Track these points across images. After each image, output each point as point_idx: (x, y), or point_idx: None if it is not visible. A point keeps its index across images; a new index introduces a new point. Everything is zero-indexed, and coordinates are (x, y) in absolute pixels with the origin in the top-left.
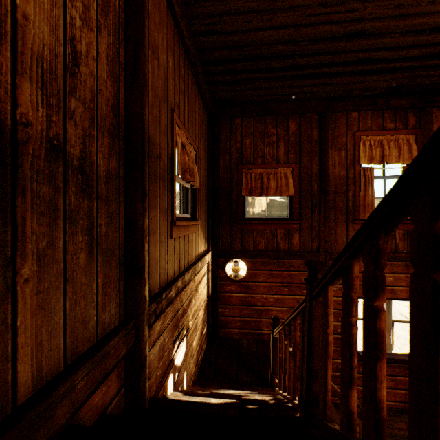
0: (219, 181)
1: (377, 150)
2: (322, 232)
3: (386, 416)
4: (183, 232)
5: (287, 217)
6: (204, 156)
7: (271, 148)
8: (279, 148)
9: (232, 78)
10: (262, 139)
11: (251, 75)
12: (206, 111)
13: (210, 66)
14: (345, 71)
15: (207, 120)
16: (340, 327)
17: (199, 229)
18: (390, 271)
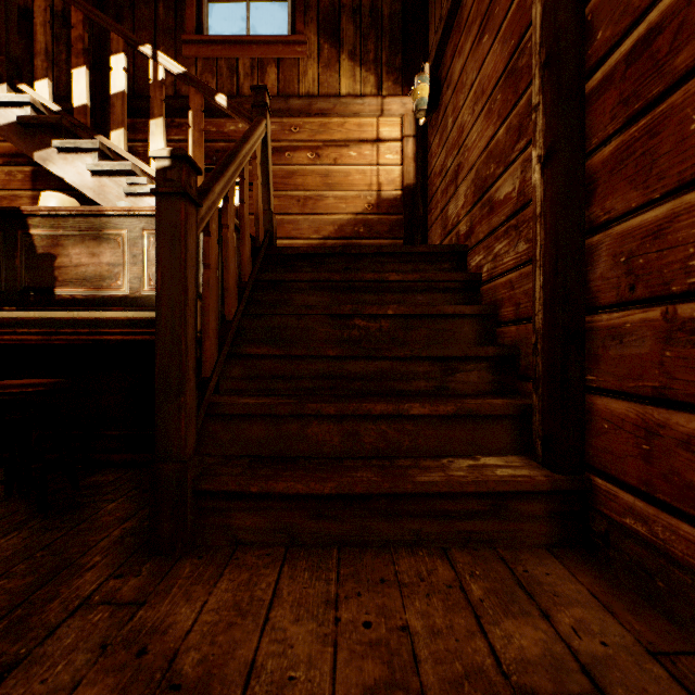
0: None
1: None
2: None
3: None
4: (225, 52)
5: None
6: None
7: None
8: None
9: None
10: None
11: None
12: None
13: None
14: None
15: None
16: None
17: (325, 55)
18: None
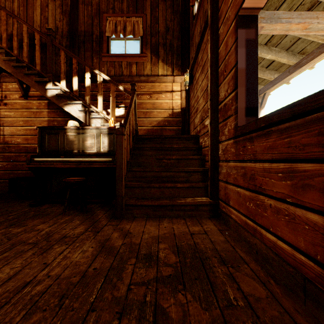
0: (190, 19)
1: None
2: None
3: (13, 47)
4: (117, 59)
5: None
6: (171, 12)
7: None
8: None
9: None
10: None
11: None
12: None
13: None
14: None
15: None
16: (225, 87)
17: (153, 60)
18: None
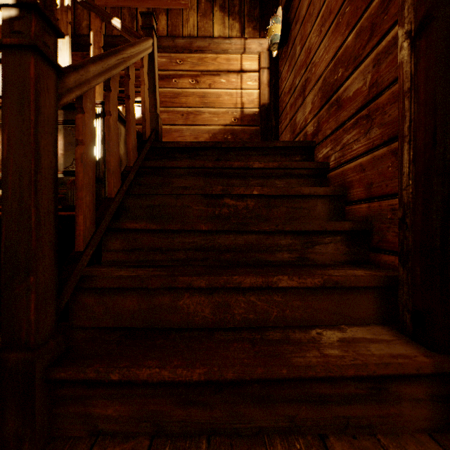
0: None
1: None
2: None
3: None
4: (127, 3)
5: None
6: None
7: None
8: None
9: None
10: None
11: None
12: None
13: None
14: None
15: None
16: None
17: (202, 7)
18: None
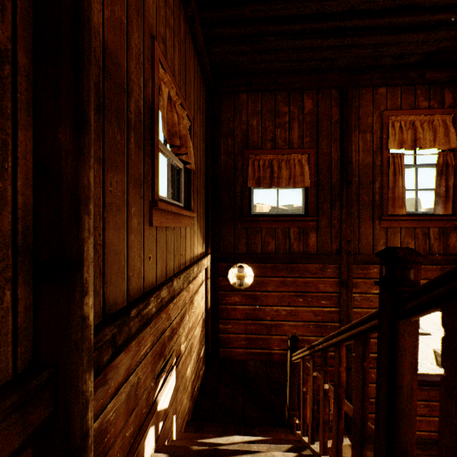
0: (220, 169)
1: (408, 132)
2: (344, 230)
3: None
4: (172, 221)
5: (302, 213)
6: (202, 136)
7: (283, 129)
8: (292, 130)
9: (236, 33)
10: (272, 119)
11: (261, 29)
12: (204, 82)
13: (209, 10)
14: (379, 25)
15: (206, 94)
16: None
17: (194, 224)
18: (423, 277)
